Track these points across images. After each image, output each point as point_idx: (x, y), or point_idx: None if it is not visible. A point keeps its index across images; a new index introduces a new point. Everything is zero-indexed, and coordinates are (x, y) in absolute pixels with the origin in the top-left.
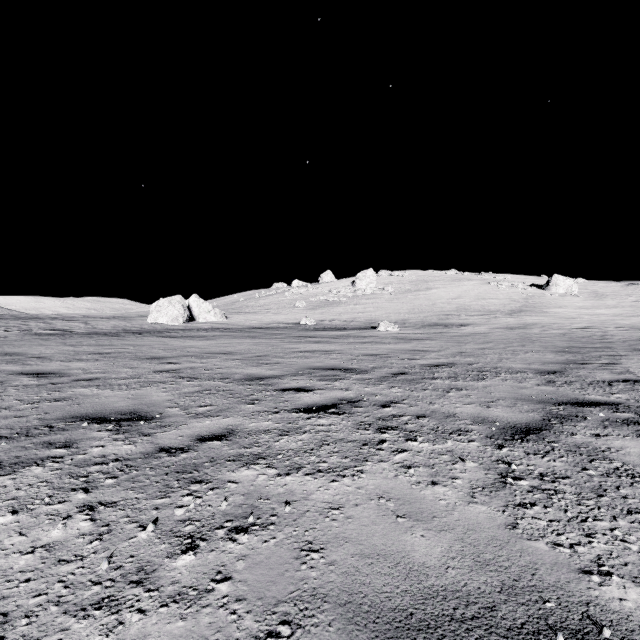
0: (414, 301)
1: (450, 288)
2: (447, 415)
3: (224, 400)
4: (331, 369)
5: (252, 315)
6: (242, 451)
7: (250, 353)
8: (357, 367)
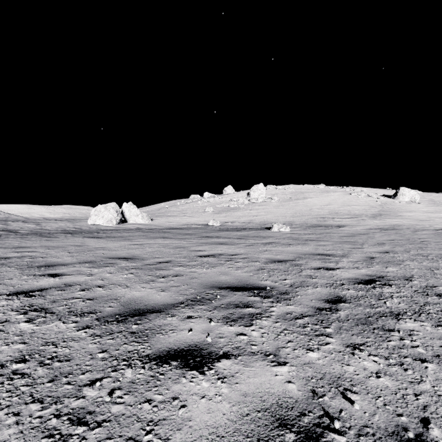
0: (295, 207)
1: (321, 197)
2: None
3: (9, 419)
4: (240, 289)
5: (172, 218)
6: None
7: (153, 258)
8: (272, 284)
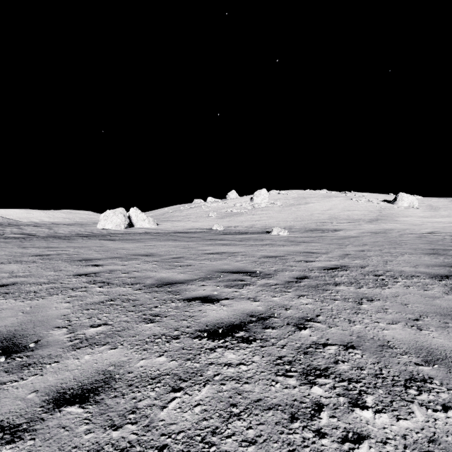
0: (297, 212)
1: (323, 203)
2: (380, 344)
3: (123, 315)
4: (237, 272)
5: (177, 222)
6: (104, 438)
7: (168, 255)
8: (261, 270)
